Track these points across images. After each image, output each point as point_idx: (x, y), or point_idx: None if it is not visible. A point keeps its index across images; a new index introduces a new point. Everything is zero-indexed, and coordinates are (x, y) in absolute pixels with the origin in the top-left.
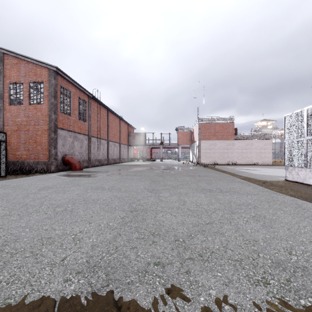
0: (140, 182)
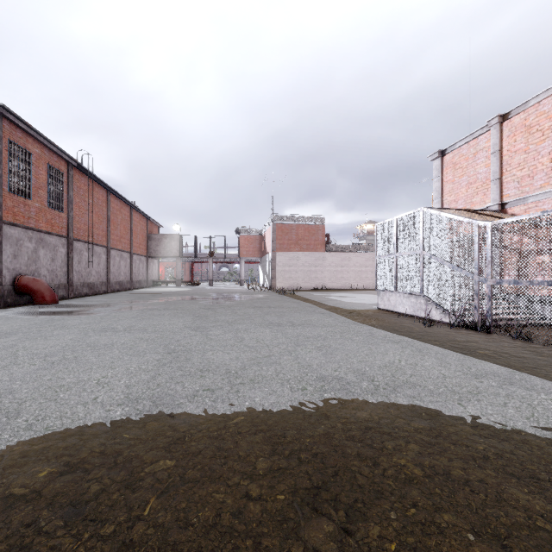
0: (176, 318)
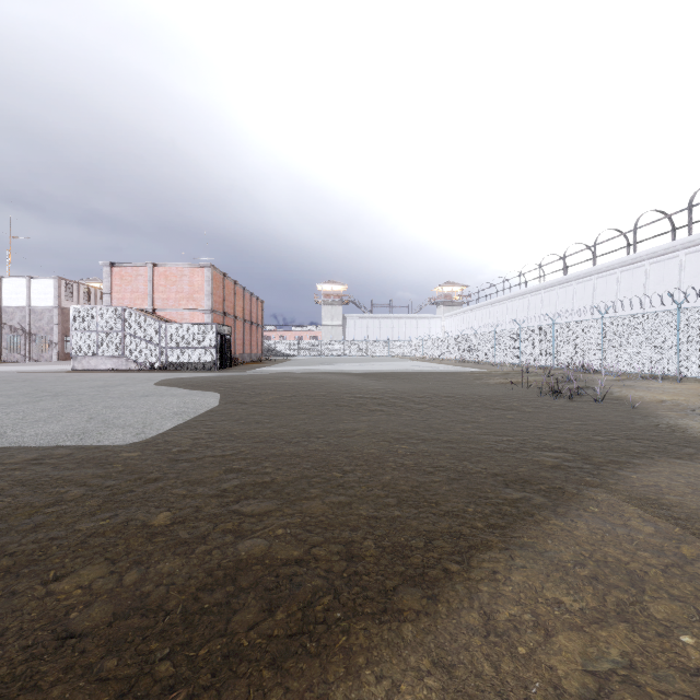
0: None
